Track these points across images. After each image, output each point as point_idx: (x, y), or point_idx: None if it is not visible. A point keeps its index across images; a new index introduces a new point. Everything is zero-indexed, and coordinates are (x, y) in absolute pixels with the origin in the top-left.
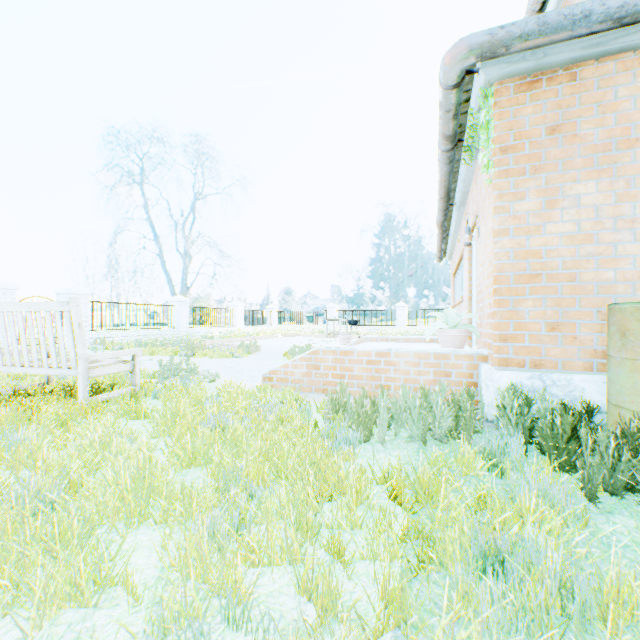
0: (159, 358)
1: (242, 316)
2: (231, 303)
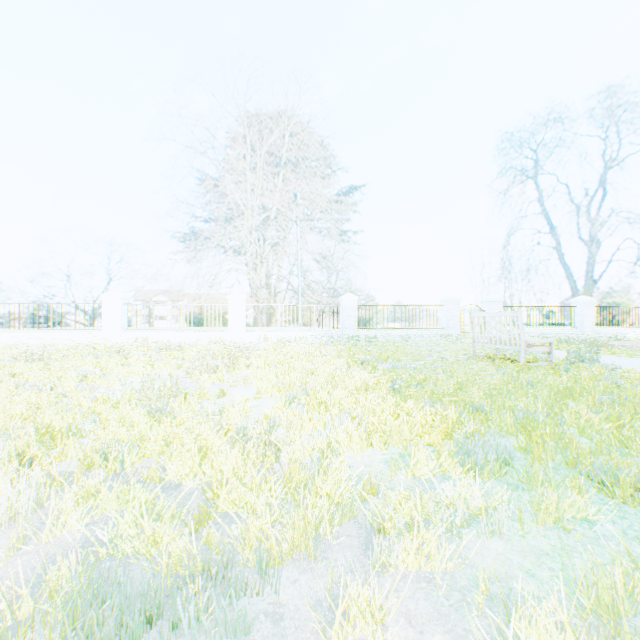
0: (562, 352)
1: None
2: None
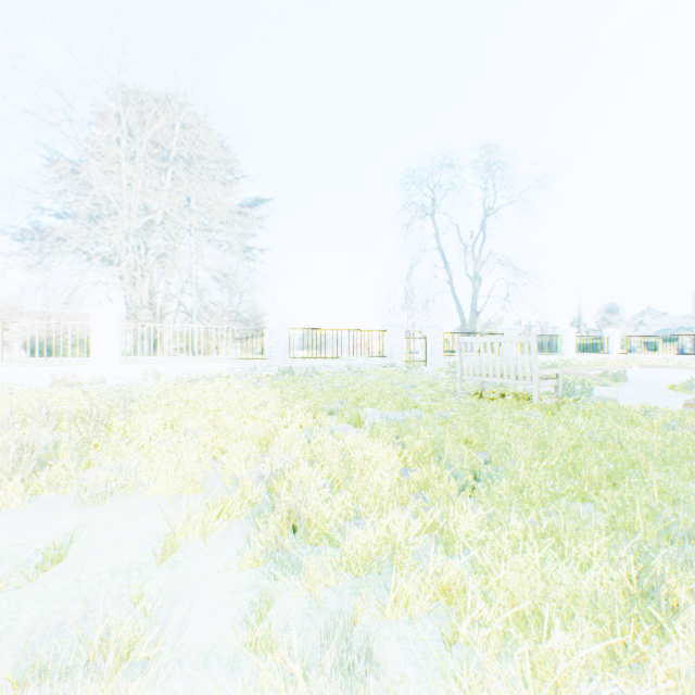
0: None
1: (572, 343)
2: (558, 329)
